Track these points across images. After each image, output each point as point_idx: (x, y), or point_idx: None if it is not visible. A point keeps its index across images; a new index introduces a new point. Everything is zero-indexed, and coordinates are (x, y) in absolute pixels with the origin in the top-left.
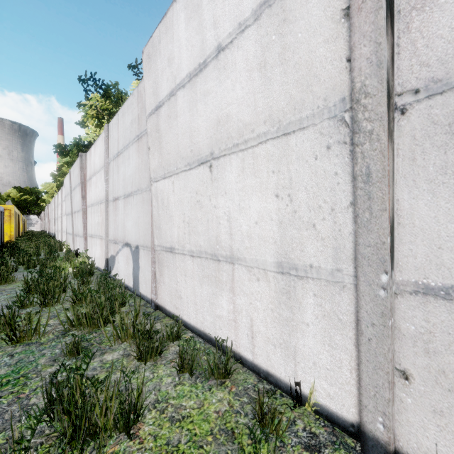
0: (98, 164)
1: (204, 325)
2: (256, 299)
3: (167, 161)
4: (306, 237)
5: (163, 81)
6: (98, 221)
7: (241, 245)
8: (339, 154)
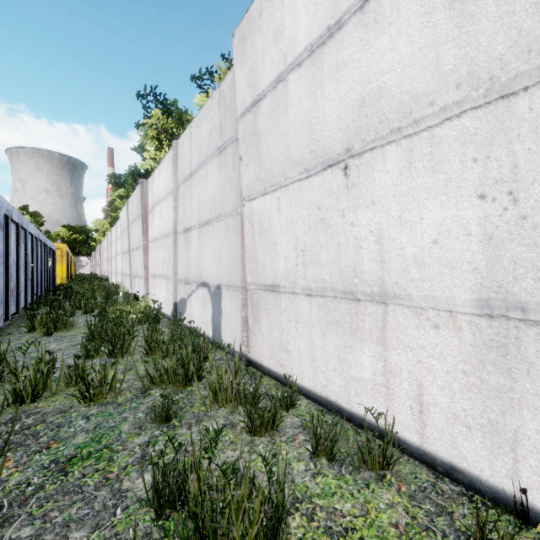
0: (164, 190)
1: (328, 390)
2: (431, 355)
3: (269, 171)
4: None
5: (265, 66)
6: (163, 258)
7: (402, 277)
8: None
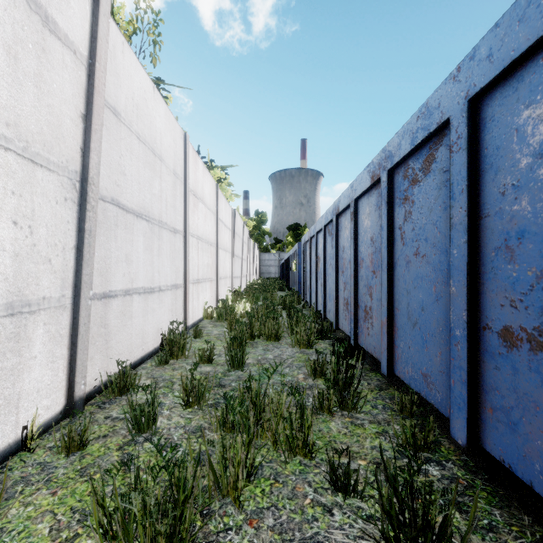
0: None
1: None
2: None
3: None
4: (43, 271)
5: None
6: None
7: None
8: (72, 208)
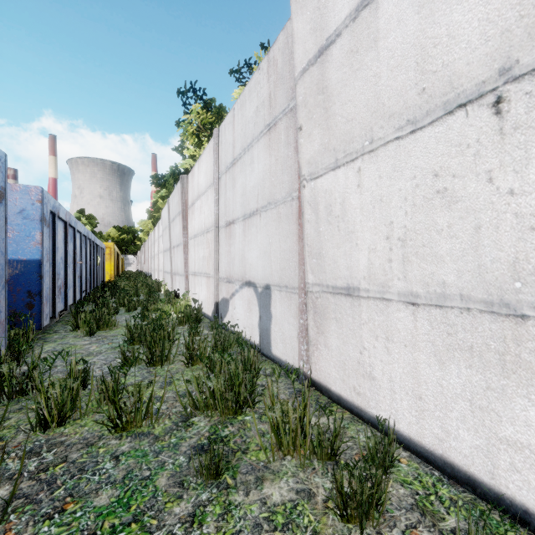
0: (204, 183)
1: (448, 447)
2: None
3: (343, 136)
4: None
5: None
6: (203, 255)
7: None
8: None
